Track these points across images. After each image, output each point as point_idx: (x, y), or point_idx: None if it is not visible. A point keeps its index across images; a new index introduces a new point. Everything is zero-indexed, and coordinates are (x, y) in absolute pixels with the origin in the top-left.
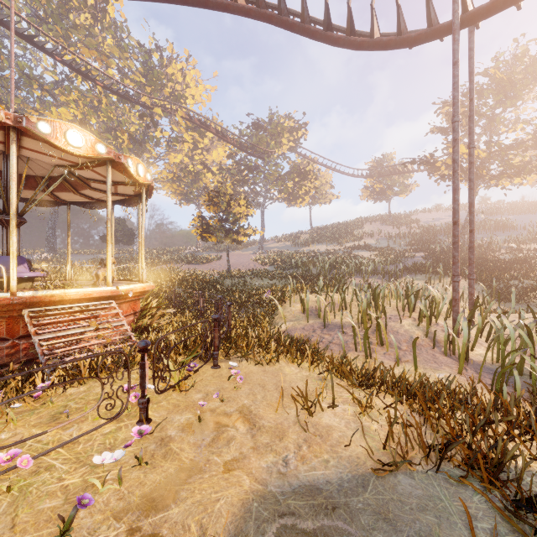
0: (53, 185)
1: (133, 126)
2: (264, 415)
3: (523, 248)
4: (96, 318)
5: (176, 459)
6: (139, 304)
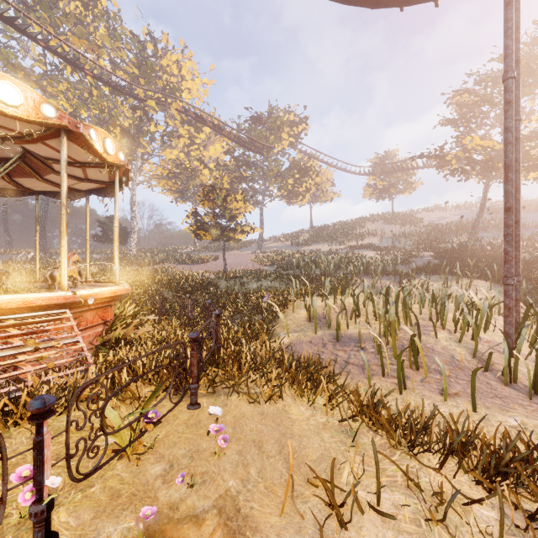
0: (4, 166)
1: (127, 120)
2: (261, 519)
3: None
4: (46, 332)
5: None
6: (112, 311)
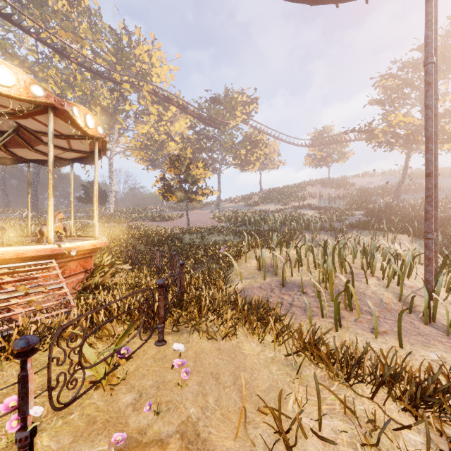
0: (0, 138)
1: (106, 100)
2: (217, 443)
3: None
4: (35, 279)
5: None
6: (92, 261)
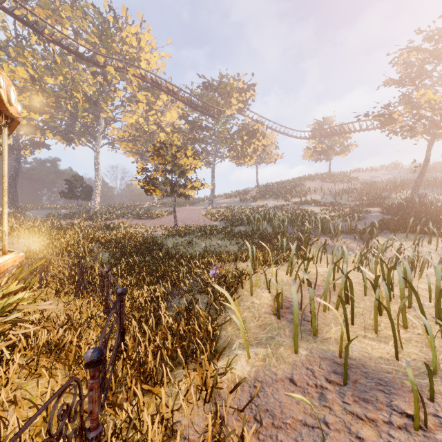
0: None
1: (91, 88)
2: None
3: None
4: None
5: None
6: None
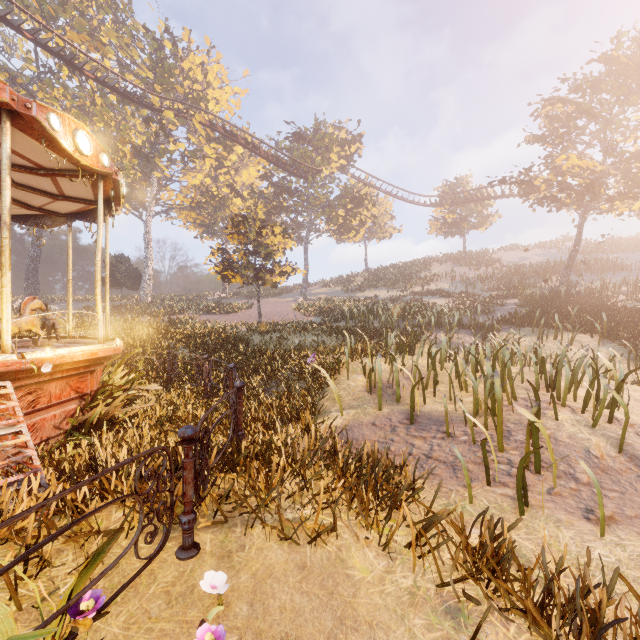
0: None
1: (140, 136)
2: None
3: None
4: None
5: None
6: (93, 379)
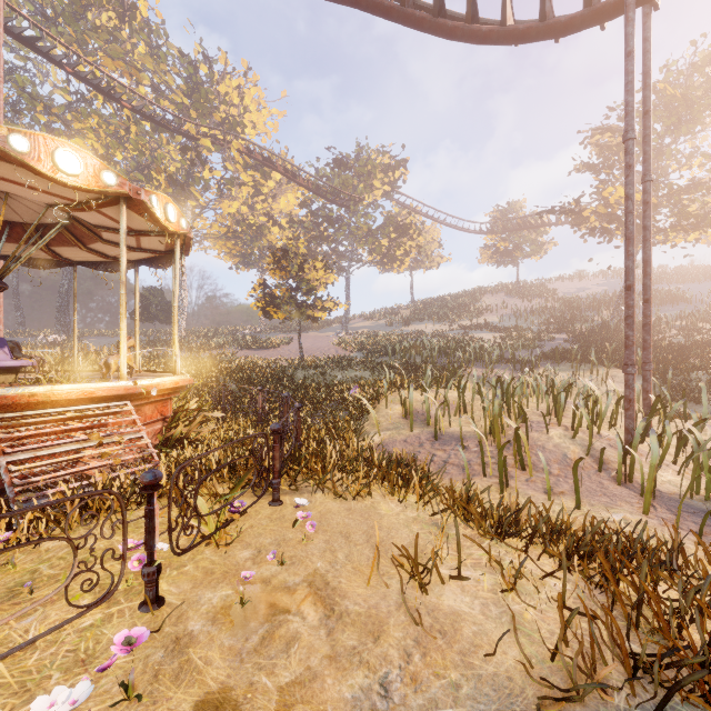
0: (46, 236)
1: (174, 163)
2: (349, 590)
3: (703, 328)
4: (104, 427)
5: (196, 682)
6: (171, 405)
